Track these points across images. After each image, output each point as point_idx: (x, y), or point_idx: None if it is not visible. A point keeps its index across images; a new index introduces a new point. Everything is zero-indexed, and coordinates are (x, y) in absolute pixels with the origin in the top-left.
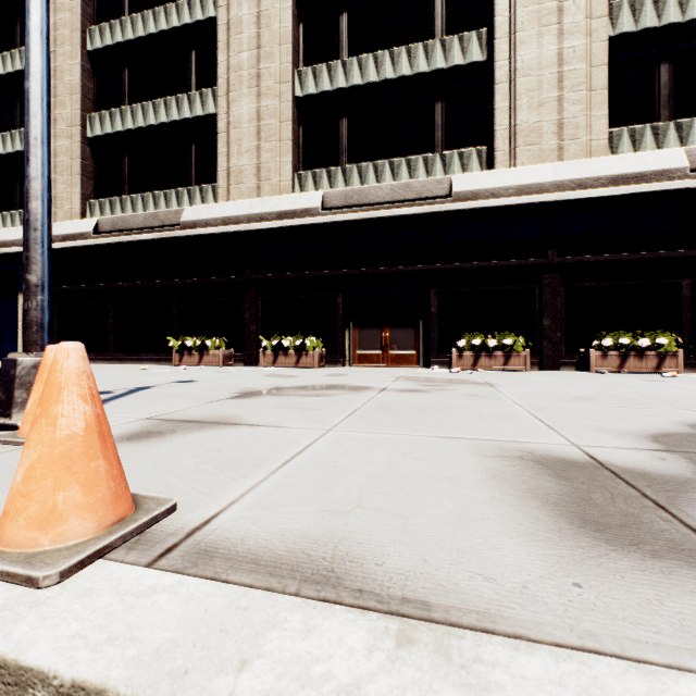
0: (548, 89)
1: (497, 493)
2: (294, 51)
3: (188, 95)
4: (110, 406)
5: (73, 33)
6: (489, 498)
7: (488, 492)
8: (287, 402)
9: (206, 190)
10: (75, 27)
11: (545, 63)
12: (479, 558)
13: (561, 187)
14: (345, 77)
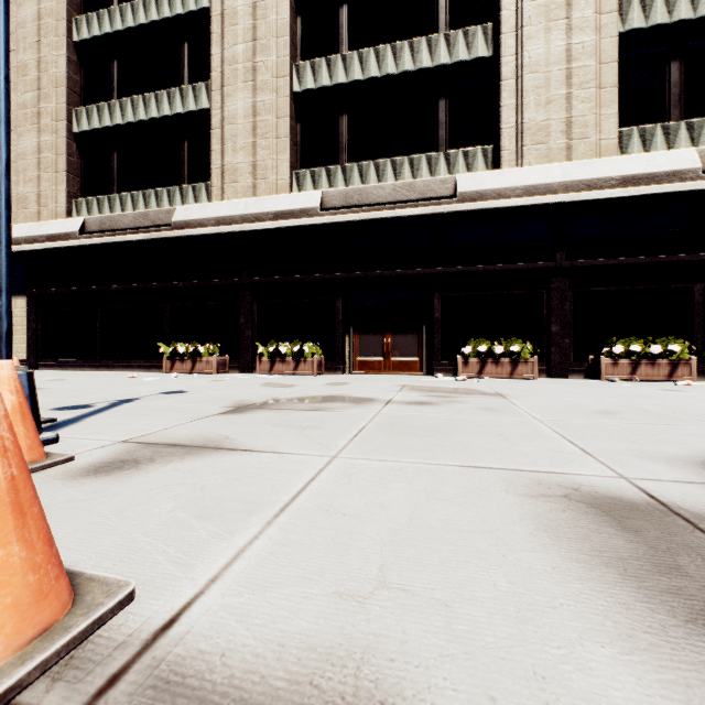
0: (556, 86)
1: (557, 557)
2: (291, 44)
3: (180, 89)
4: (85, 424)
5: (58, 22)
6: (550, 567)
7: (545, 555)
8: (285, 419)
9: (199, 189)
10: (60, 16)
11: (553, 59)
12: (570, 692)
13: (570, 188)
14: (345, 72)
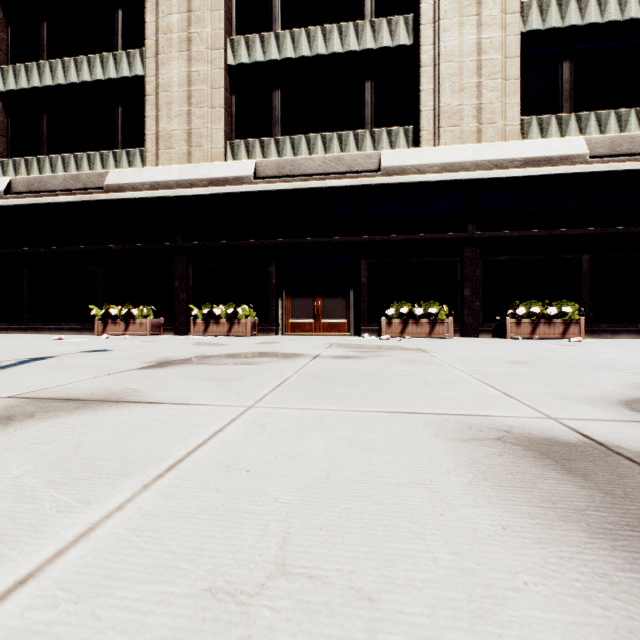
0: (468, 75)
1: (505, 512)
2: (226, 19)
3: (114, 54)
4: None
5: None
6: (500, 527)
7: (491, 510)
8: (207, 372)
9: (133, 154)
10: None
11: (466, 51)
12: None
13: (480, 167)
14: (278, 49)
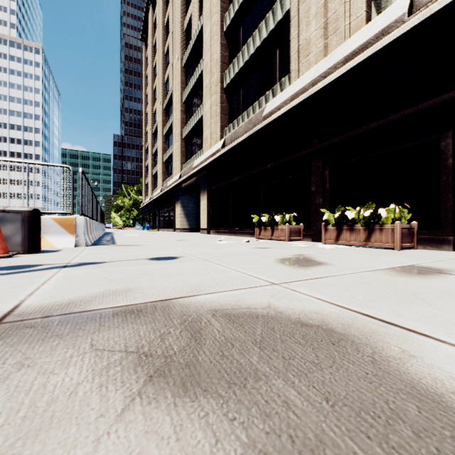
0: None
1: None
2: None
3: (272, 9)
4: None
5: (217, 26)
6: None
7: None
8: None
9: (283, 83)
10: (218, 22)
11: None
12: None
13: None
14: None
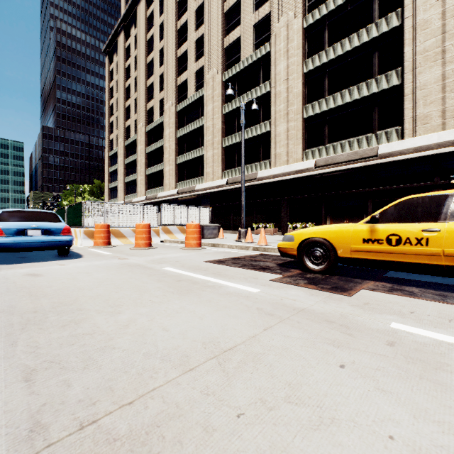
0: (436, 94)
1: None
2: (303, 99)
3: (259, 125)
4: None
5: (219, 109)
6: None
7: None
8: None
9: (266, 163)
10: (219, 107)
11: (433, 81)
12: None
13: (441, 145)
14: (326, 105)
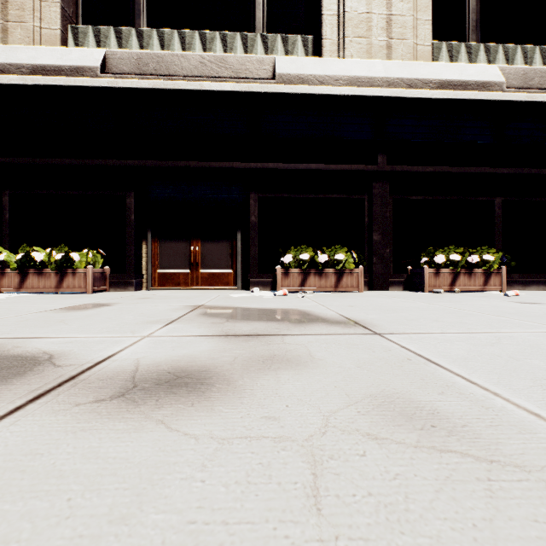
0: None
1: None
2: None
3: None
4: None
5: None
6: None
7: None
8: None
9: None
10: None
11: None
12: None
13: (393, 85)
14: None
